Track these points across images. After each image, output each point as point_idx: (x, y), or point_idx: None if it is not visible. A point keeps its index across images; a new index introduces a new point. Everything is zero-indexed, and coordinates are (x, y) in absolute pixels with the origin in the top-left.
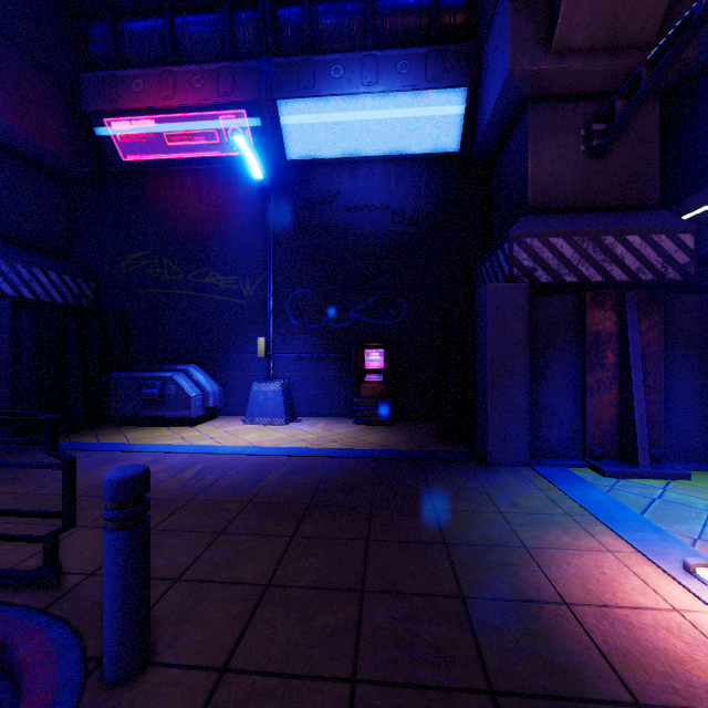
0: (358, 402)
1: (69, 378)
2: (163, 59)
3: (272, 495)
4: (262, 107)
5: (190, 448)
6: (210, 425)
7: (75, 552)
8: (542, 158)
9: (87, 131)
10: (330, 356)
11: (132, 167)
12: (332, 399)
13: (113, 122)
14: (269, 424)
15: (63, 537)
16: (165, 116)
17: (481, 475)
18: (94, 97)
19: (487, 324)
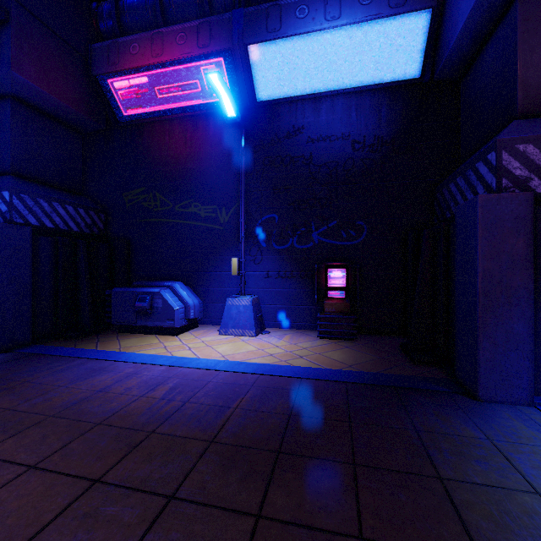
0: (322, 317)
1: (80, 292)
2: (154, 25)
3: (238, 431)
4: (235, 54)
5: (168, 360)
6: (191, 334)
7: (1, 516)
8: (535, 55)
9: (98, 91)
10: (294, 274)
11: (132, 120)
12: (296, 313)
13: (116, 82)
14: (241, 335)
15: (4, 483)
16: (156, 72)
17: (477, 416)
18: (102, 63)
19: (477, 241)
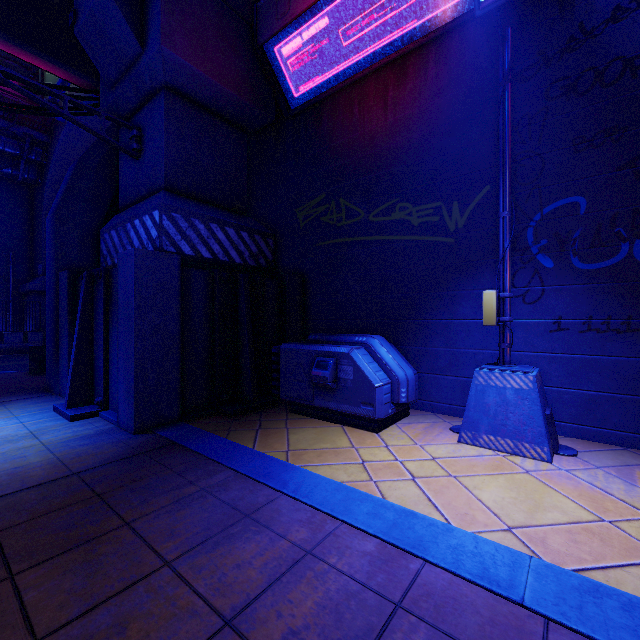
0: None
1: (241, 348)
2: None
3: None
4: None
5: (378, 515)
6: (402, 432)
7: None
8: None
9: (265, 69)
10: (636, 324)
11: (308, 100)
12: None
13: (287, 44)
14: (510, 451)
15: None
16: (341, 0)
17: None
18: (269, 22)
19: None
